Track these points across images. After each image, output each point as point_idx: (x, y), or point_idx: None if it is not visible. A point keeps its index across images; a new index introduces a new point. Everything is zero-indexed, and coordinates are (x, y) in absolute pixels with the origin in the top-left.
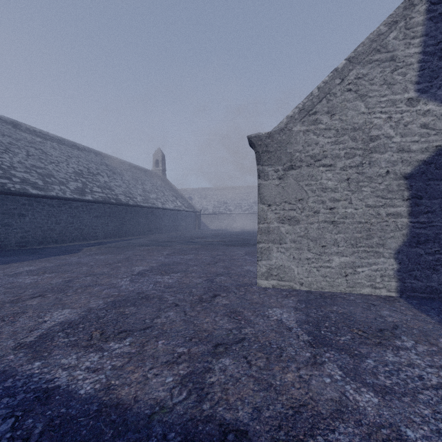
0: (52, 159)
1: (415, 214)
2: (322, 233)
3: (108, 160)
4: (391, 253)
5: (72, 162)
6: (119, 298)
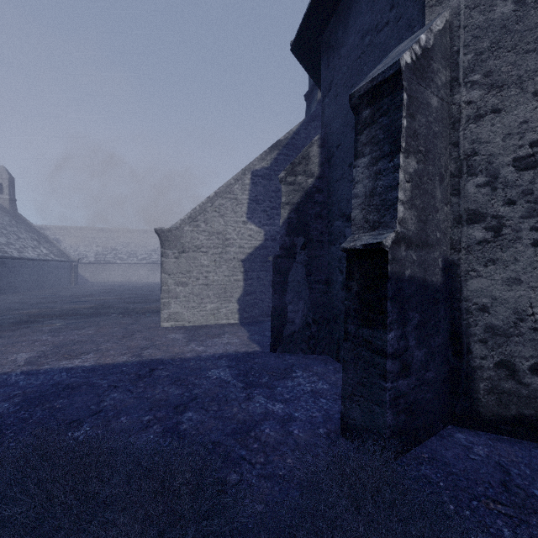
0: None
1: (246, 280)
2: (201, 291)
3: None
4: (236, 300)
5: None
6: (57, 344)
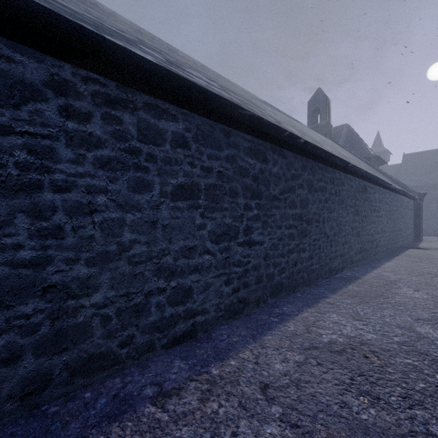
0: None
1: None
2: None
3: None
4: None
5: None
6: None
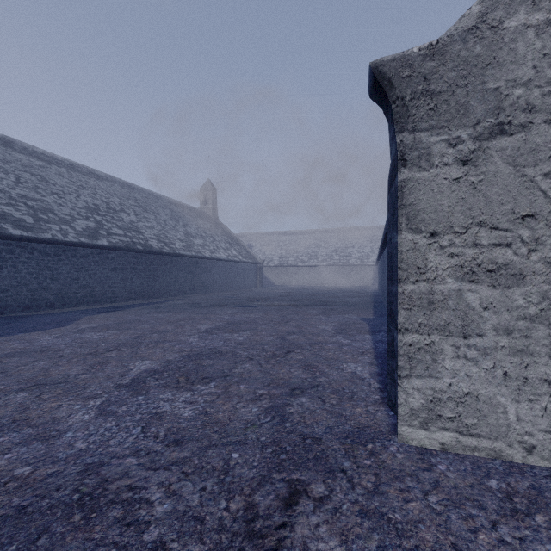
0: (55, 189)
1: None
2: None
3: (138, 194)
4: None
5: (85, 194)
6: (11, 502)
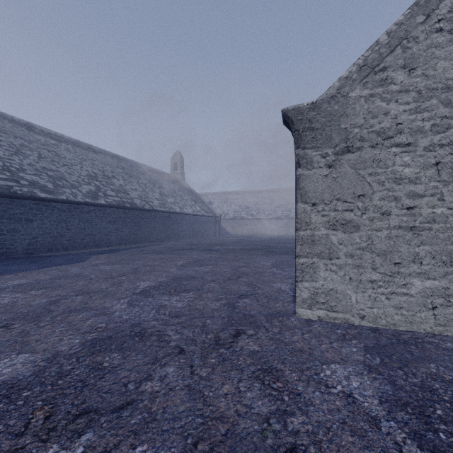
0: (65, 162)
1: None
2: (395, 244)
3: (124, 163)
4: None
5: (87, 165)
6: (103, 334)
